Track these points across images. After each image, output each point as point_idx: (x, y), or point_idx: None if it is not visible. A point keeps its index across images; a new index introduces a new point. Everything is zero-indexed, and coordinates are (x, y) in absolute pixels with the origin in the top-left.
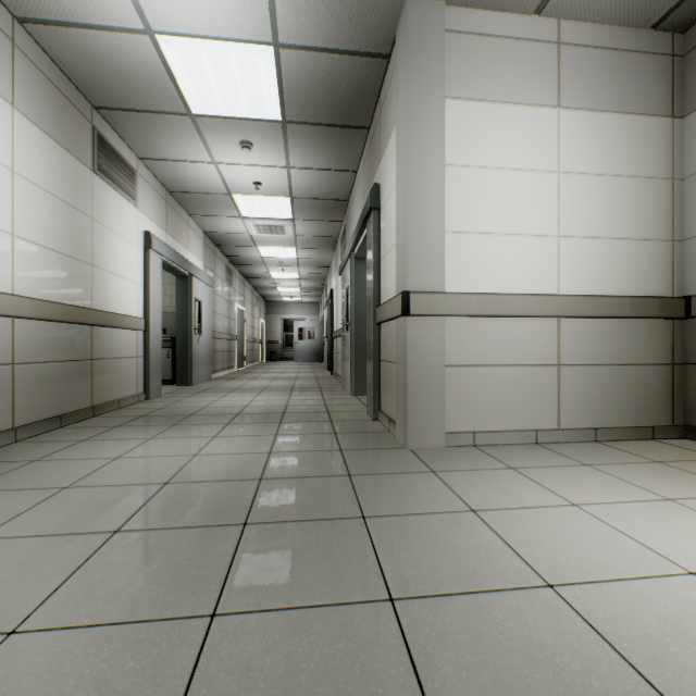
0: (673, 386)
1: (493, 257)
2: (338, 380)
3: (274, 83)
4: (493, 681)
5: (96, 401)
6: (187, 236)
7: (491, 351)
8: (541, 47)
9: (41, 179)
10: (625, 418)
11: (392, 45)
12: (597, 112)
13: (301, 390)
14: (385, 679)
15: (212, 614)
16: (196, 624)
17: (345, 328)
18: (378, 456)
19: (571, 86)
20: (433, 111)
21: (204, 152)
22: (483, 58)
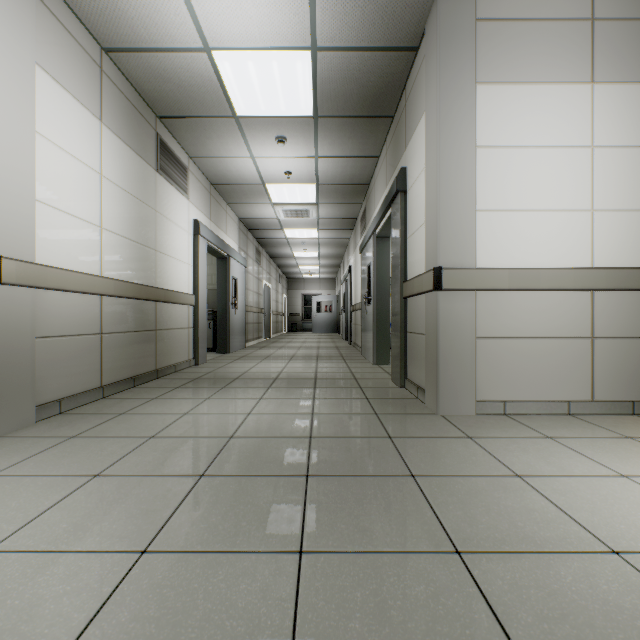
0: None
1: (523, 232)
2: (357, 349)
3: (309, 83)
4: (576, 635)
5: (158, 365)
6: (226, 222)
7: (521, 324)
8: (573, 25)
9: (120, 181)
10: None
11: (420, 38)
12: (634, 84)
13: (326, 359)
14: (469, 622)
15: (300, 551)
16: (288, 558)
17: (366, 302)
18: (413, 420)
19: (606, 60)
20: (464, 97)
21: (244, 149)
22: (513, 41)
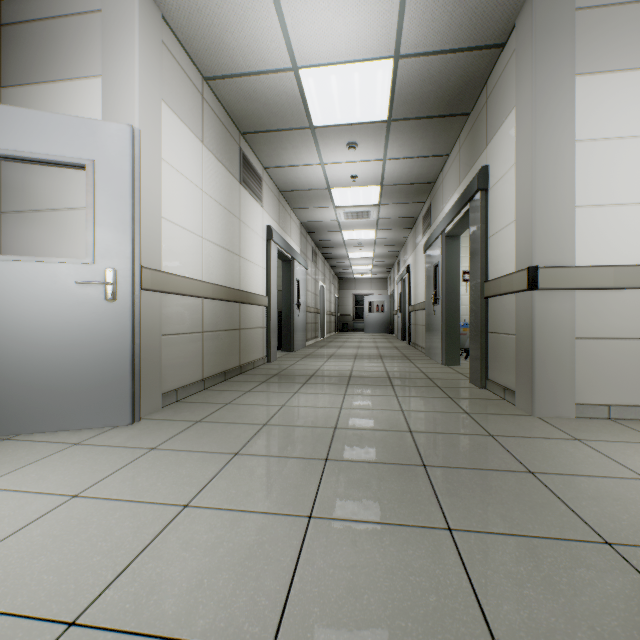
0: None
1: (631, 228)
2: (418, 350)
3: (387, 89)
4: None
5: (241, 362)
6: (290, 227)
7: (628, 324)
8: None
9: (215, 195)
10: None
11: (508, 34)
12: None
13: (390, 359)
14: None
15: (448, 529)
16: (440, 533)
17: (431, 302)
18: (508, 421)
19: None
20: (562, 91)
21: (315, 156)
22: (619, 27)
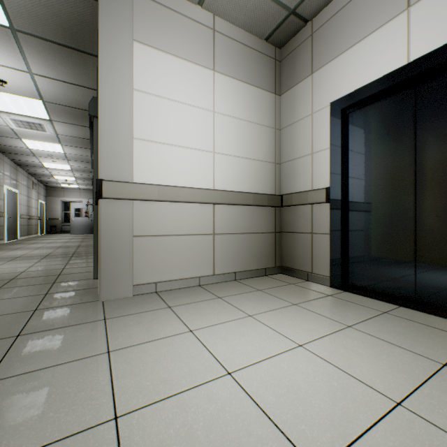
0: (276, 245)
1: (171, 160)
2: None
3: None
4: None
5: None
6: None
7: (169, 225)
8: (203, 28)
9: None
10: (252, 264)
11: None
12: (237, 80)
13: (53, 257)
14: None
15: None
16: None
17: None
18: (68, 311)
19: (222, 59)
20: (123, 47)
21: None
22: (163, 21)
